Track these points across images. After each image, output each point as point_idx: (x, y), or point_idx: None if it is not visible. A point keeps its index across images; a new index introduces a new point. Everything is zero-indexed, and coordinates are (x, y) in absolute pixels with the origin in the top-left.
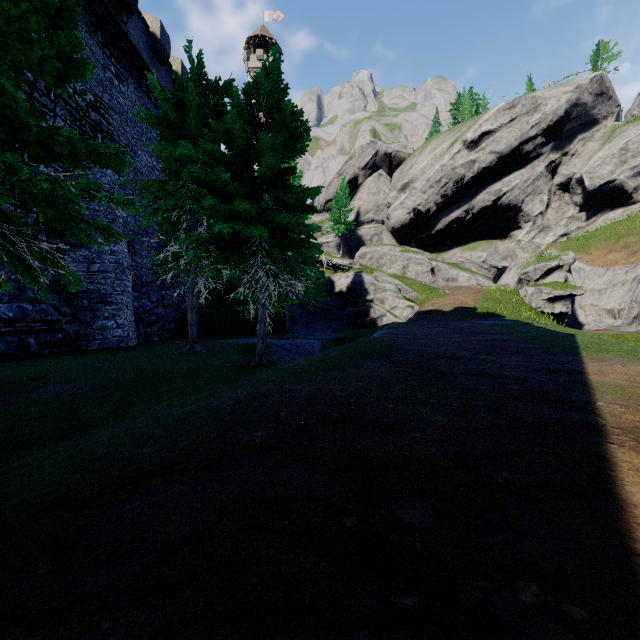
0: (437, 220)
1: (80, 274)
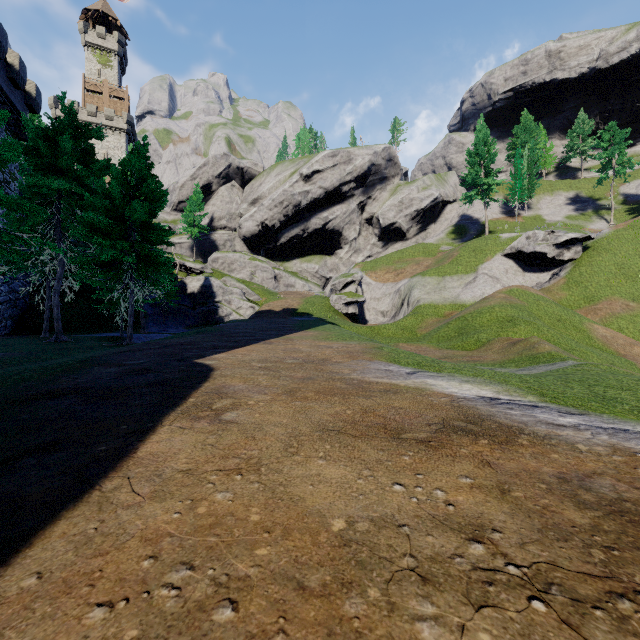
0: (281, 235)
1: None
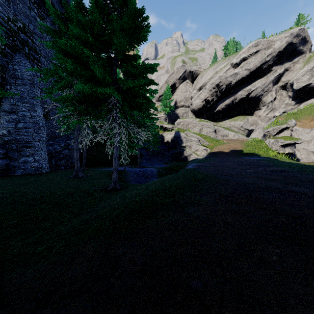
0: (217, 105)
1: (10, 129)
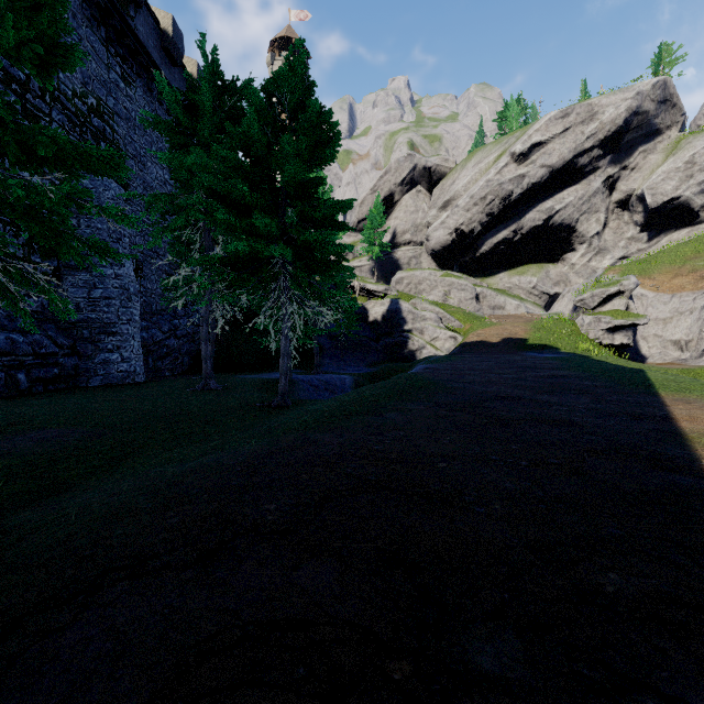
0: (482, 241)
1: (80, 301)
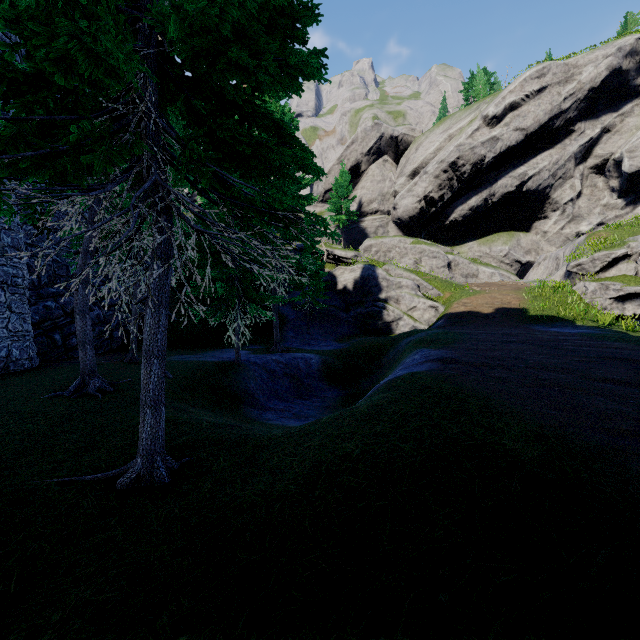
0: (451, 209)
1: None
